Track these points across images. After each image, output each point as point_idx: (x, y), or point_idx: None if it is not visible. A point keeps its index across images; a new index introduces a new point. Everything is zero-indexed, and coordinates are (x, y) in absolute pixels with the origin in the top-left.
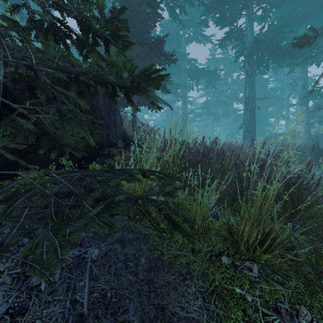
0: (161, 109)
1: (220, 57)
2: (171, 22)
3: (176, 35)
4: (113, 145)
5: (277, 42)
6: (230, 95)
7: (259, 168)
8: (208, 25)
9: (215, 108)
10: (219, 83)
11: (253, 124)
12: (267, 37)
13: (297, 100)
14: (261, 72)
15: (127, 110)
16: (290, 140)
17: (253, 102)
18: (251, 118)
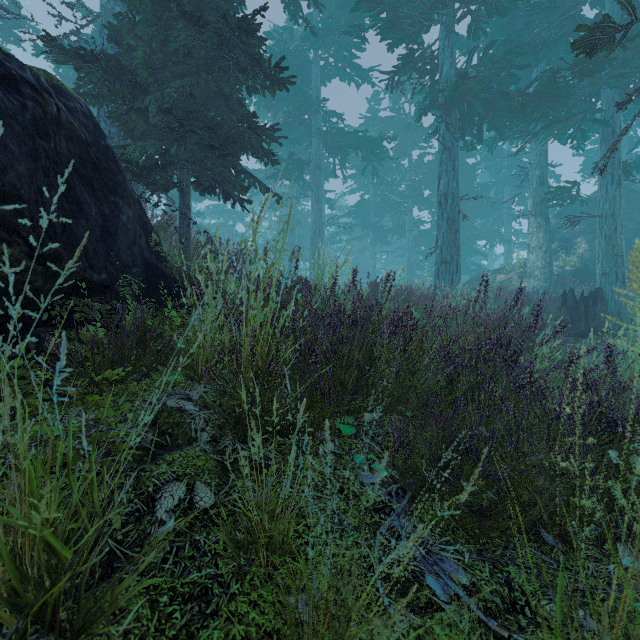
0: (271, 215)
1: (388, 116)
2: (291, 31)
3: (301, 59)
4: (97, 291)
5: (500, 85)
6: (407, 191)
7: (505, 361)
8: (365, 39)
9: (378, 216)
10: (386, 166)
11: (454, 248)
12: (480, 74)
13: (529, 207)
14: (467, 147)
15: (198, 212)
16: (516, 282)
17: (455, 204)
18: (451, 237)
